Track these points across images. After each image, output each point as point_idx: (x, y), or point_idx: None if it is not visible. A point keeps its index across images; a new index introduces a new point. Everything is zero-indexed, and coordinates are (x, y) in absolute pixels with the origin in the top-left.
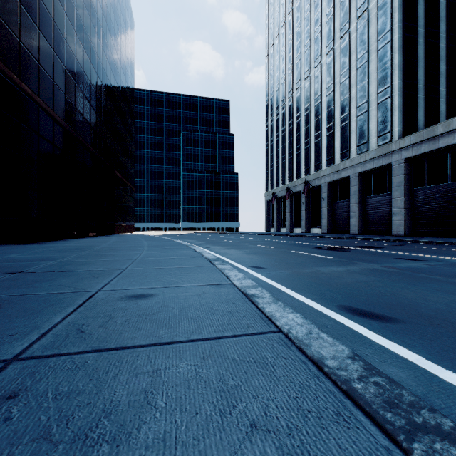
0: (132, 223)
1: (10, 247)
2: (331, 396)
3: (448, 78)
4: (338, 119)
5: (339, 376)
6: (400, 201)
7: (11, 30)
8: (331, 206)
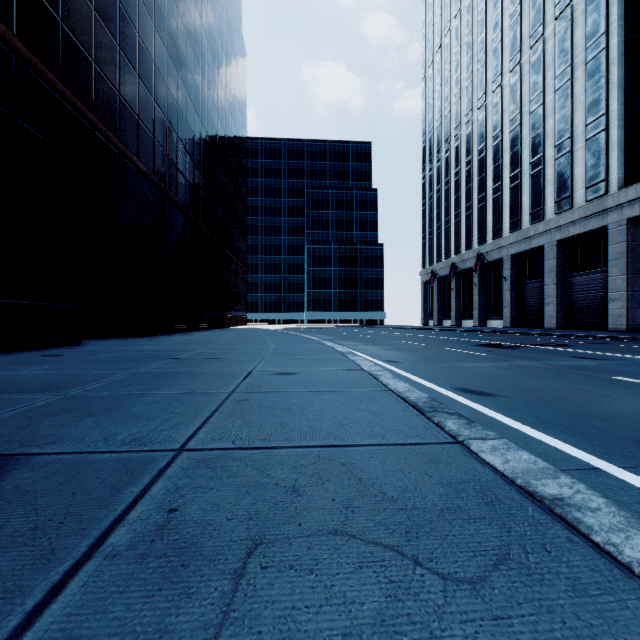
0: (245, 314)
1: (134, 340)
2: (404, 406)
3: None
4: (526, 164)
5: (412, 401)
6: (621, 280)
7: (132, 110)
8: (517, 288)
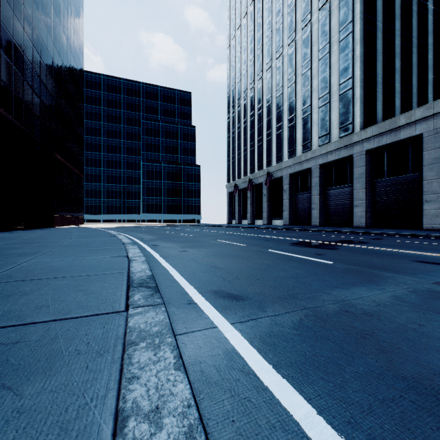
0: (81, 214)
1: None
2: None
3: (402, 75)
4: (299, 110)
5: None
6: (362, 192)
7: None
8: (293, 198)
